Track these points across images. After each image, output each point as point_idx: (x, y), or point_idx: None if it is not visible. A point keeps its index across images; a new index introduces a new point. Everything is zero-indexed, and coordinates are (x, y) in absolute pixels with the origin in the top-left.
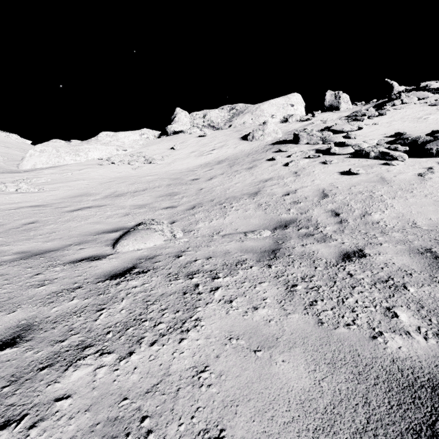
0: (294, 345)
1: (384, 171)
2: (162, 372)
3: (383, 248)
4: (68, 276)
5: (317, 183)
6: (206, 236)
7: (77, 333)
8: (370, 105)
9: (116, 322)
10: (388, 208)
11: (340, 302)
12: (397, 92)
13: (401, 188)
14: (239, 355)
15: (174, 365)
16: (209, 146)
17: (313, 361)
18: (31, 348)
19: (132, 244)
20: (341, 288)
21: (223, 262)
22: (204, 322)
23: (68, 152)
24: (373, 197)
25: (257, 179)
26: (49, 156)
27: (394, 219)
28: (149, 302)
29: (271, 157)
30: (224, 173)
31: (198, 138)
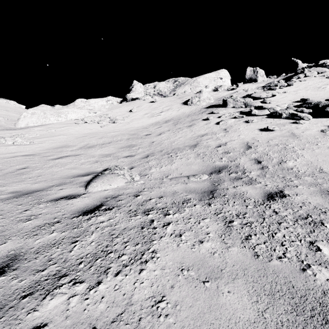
0: (236, 276)
1: (294, 128)
2: (126, 302)
3: (299, 190)
4: (50, 212)
5: (242, 137)
6: (158, 179)
7: (54, 263)
8: (280, 78)
9: (87, 253)
10: (299, 157)
11: (270, 237)
12: (301, 68)
13: (308, 141)
14: (190, 286)
15: (136, 295)
16: (158, 109)
17: (254, 292)
18: (16, 276)
19: (100, 186)
20: (270, 224)
21: (172, 201)
22: (159, 254)
23: (52, 114)
24: (287, 149)
25: (195, 134)
26: (38, 117)
27: (305, 165)
28: (114, 235)
29: (206, 117)
30: (170, 130)
31: (150, 104)
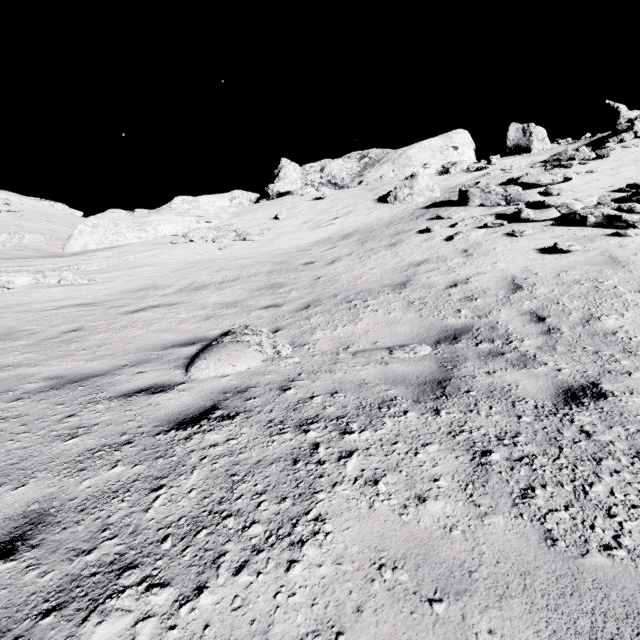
0: (507, 591)
1: (614, 247)
2: None
3: (636, 382)
4: (115, 420)
5: (501, 267)
6: (328, 354)
7: (113, 536)
8: (580, 142)
9: (180, 517)
10: (630, 309)
11: (580, 493)
12: (626, 120)
13: None
14: (399, 610)
15: (277, 626)
16: (329, 213)
17: (552, 638)
18: (36, 563)
19: (213, 367)
20: (576, 461)
21: (358, 401)
22: (331, 526)
23: (130, 227)
24: (600, 290)
25: (404, 261)
26: (105, 233)
27: None
28: (237, 476)
29: (425, 227)
30: (353, 254)
31: (313, 202)
